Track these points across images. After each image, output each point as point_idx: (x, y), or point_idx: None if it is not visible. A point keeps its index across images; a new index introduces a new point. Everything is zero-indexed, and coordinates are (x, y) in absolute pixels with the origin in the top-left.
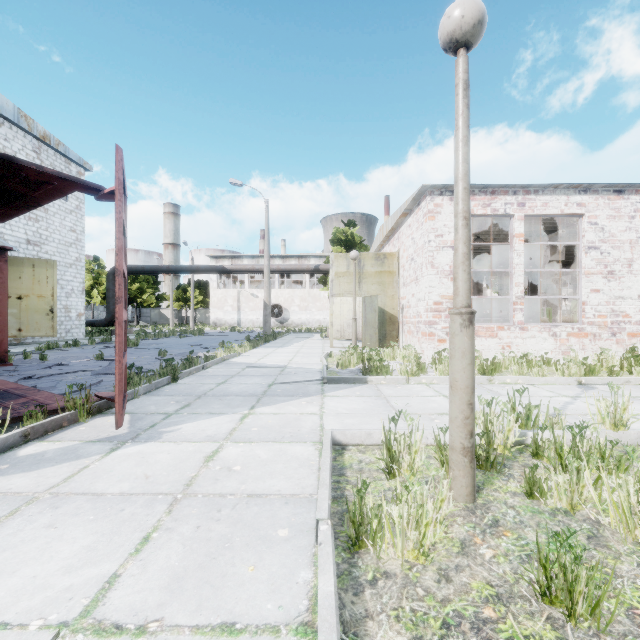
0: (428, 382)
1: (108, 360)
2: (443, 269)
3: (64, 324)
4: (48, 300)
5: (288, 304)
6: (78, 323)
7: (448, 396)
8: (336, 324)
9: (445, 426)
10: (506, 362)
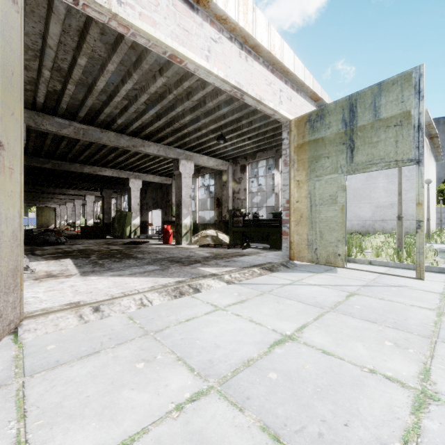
0: None
1: None
2: None
3: None
4: None
5: None
6: None
7: None
8: None
9: None
10: None
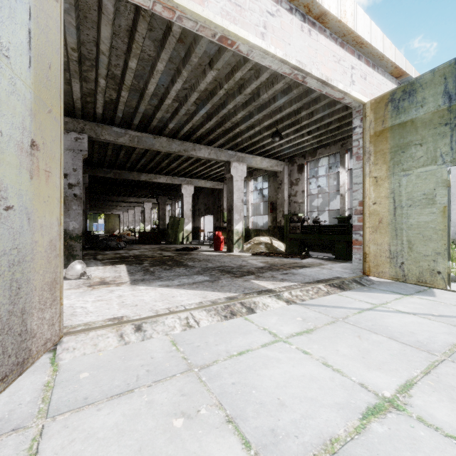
0: None
1: None
2: None
3: None
4: None
5: None
6: None
7: None
8: None
9: None
10: None
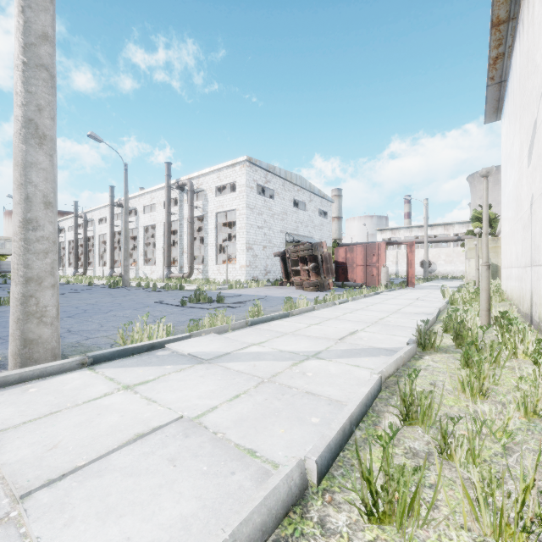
0: None
1: None
2: None
3: None
4: None
5: (435, 259)
6: None
7: None
8: (472, 272)
9: None
10: None
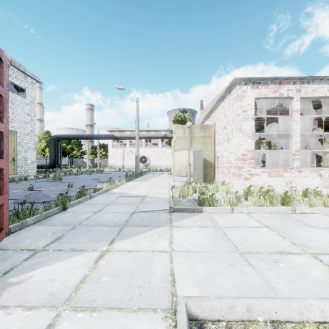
0: (247, 211)
1: (34, 191)
2: (247, 132)
3: (23, 167)
4: (11, 153)
5: (150, 156)
6: (32, 166)
7: (271, 227)
8: (176, 167)
9: (296, 275)
10: (294, 194)
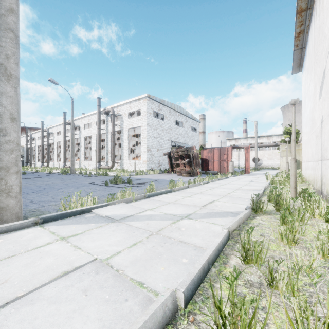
0: None
1: None
2: None
3: None
4: None
5: (261, 157)
6: None
7: None
8: (284, 165)
9: None
10: None
